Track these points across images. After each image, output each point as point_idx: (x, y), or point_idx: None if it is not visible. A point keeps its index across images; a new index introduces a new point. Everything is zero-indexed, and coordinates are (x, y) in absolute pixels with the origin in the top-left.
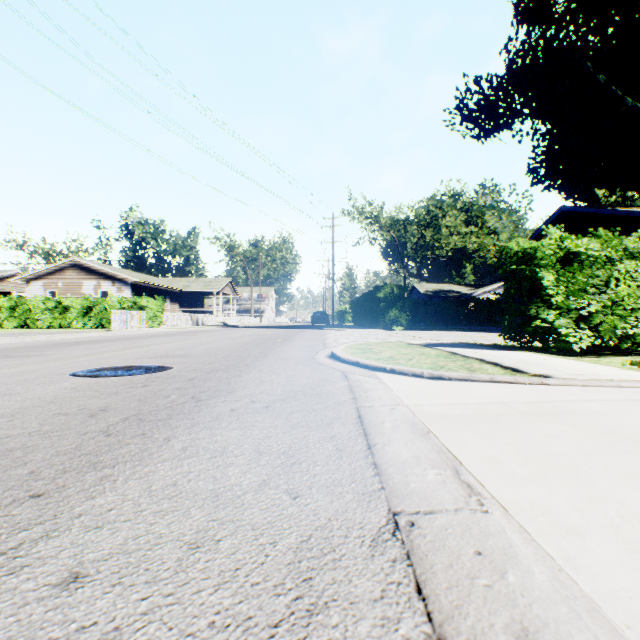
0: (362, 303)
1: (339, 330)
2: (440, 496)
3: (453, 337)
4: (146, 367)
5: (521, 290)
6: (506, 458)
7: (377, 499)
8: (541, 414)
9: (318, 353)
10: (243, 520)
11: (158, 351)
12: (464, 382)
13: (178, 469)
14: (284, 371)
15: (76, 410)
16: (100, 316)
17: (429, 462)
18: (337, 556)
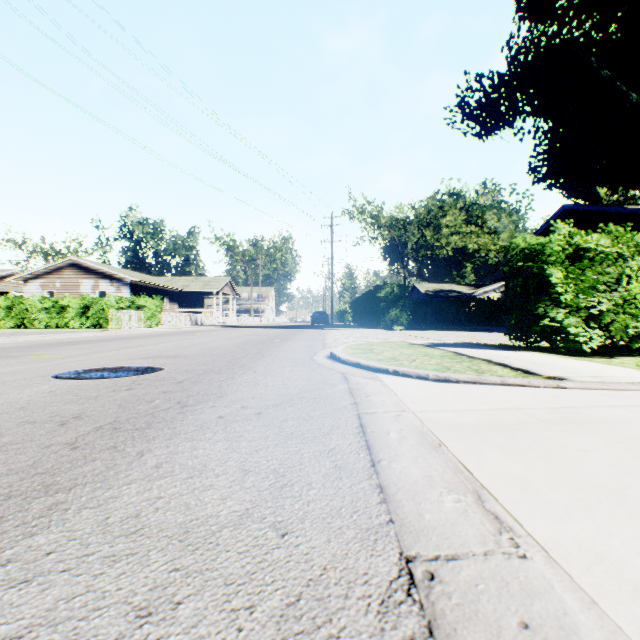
0: (362, 303)
1: (339, 330)
2: (463, 533)
3: (455, 337)
4: (135, 368)
5: (528, 288)
6: (535, 479)
7: (385, 537)
8: (565, 422)
9: (317, 353)
10: (214, 570)
11: (151, 351)
12: (473, 385)
13: (145, 494)
14: (280, 373)
15: (46, 417)
16: (98, 316)
17: (445, 484)
18: (334, 631)
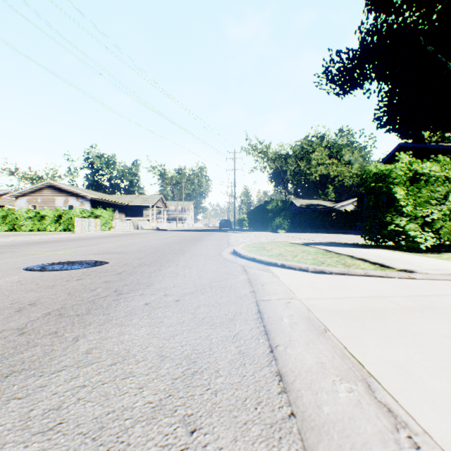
0: (255, 213)
1: (239, 232)
2: (362, 430)
3: (323, 238)
4: (88, 262)
5: (378, 202)
6: (414, 366)
7: (289, 435)
8: (423, 309)
9: (223, 250)
10: None
11: (102, 249)
12: (343, 276)
13: (71, 382)
14: (196, 266)
15: (8, 304)
16: (67, 222)
17: (336, 371)
18: None
